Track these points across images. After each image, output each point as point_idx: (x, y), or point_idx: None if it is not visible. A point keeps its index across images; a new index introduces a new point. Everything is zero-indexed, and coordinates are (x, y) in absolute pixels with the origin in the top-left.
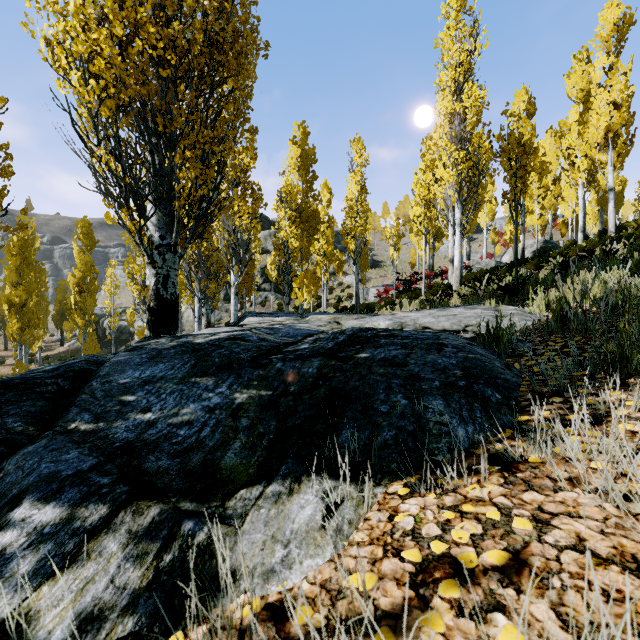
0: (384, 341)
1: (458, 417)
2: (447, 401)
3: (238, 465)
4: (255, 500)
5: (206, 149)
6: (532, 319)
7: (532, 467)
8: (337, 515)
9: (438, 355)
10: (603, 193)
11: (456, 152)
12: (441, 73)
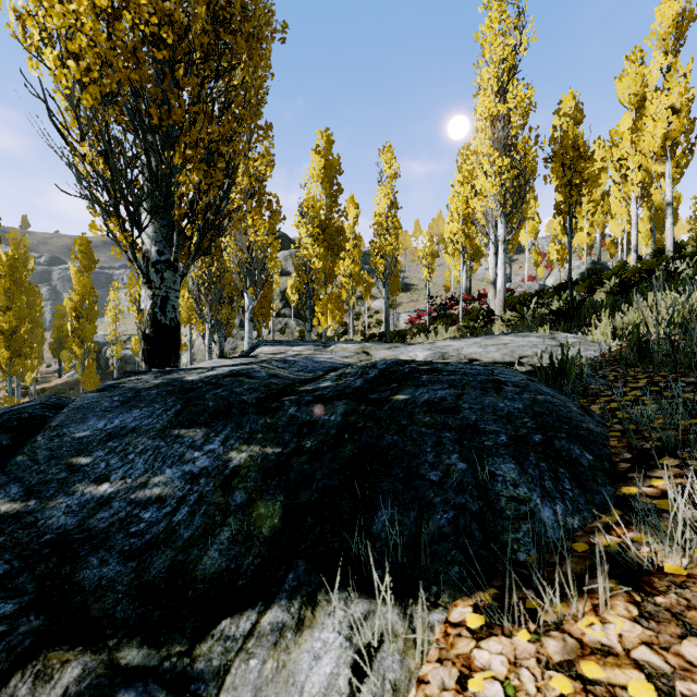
0: (426, 377)
1: (540, 489)
2: (521, 465)
3: (222, 572)
4: (243, 640)
5: (211, 148)
6: (598, 349)
7: (676, 585)
8: (374, 678)
9: (498, 397)
10: (656, 210)
11: (499, 159)
12: (482, 70)
